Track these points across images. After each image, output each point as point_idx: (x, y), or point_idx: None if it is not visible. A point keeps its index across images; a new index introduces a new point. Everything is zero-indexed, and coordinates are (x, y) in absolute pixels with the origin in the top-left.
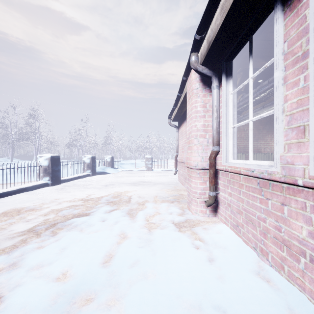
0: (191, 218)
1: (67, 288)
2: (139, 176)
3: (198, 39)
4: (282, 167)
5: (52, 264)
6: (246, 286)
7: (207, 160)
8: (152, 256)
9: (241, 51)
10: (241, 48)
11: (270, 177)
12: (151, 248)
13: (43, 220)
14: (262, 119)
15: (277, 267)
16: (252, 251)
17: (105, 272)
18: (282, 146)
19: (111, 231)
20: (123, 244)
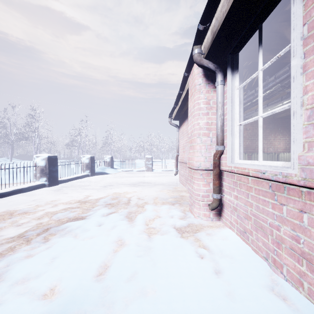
0: (194, 222)
1: (54, 309)
2: (138, 176)
3: (202, 29)
4: (301, 169)
5: (40, 277)
6: (261, 306)
7: (211, 160)
8: (152, 267)
9: (249, 42)
10: (248, 38)
11: (286, 180)
12: (151, 258)
13: (36, 224)
14: (265, 118)
15: (295, 283)
16: (263, 261)
17: (99, 288)
18: (301, 144)
19: (108, 237)
20: (120, 252)
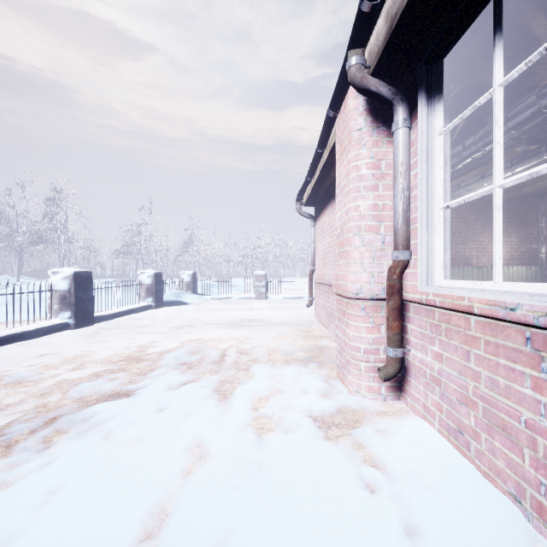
0: (348, 404)
1: None
2: (242, 309)
3: (368, 10)
4: None
5: (10, 545)
6: None
7: (383, 281)
8: (265, 518)
9: (467, 33)
10: (468, 24)
11: None
12: (261, 493)
13: (34, 408)
14: (474, 203)
15: None
16: (508, 504)
17: None
18: None
19: (173, 439)
20: (197, 478)
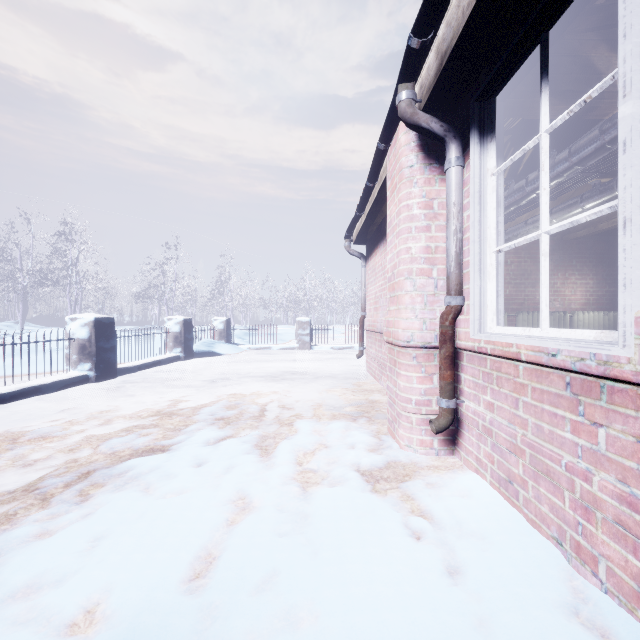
0: (399, 459)
1: None
2: (283, 360)
3: (417, 46)
4: None
5: (64, 583)
6: None
7: (435, 328)
8: (310, 560)
9: (518, 73)
10: (518, 65)
11: (606, 370)
12: (307, 539)
13: (65, 463)
14: None
15: (626, 599)
16: (551, 547)
17: (192, 609)
18: None
19: (215, 491)
20: (242, 526)
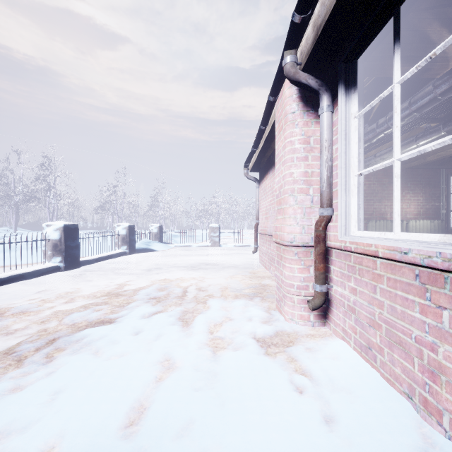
0: (284, 329)
1: None
2: (200, 255)
3: (299, 21)
4: None
5: (28, 429)
6: None
7: (311, 232)
8: (219, 411)
9: (375, 40)
10: (375, 34)
11: (450, 266)
12: (216, 393)
13: (37, 332)
14: (388, 169)
15: None
16: (403, 400)
17: None
18: None
19: (148, 354)
20: (167, 382)
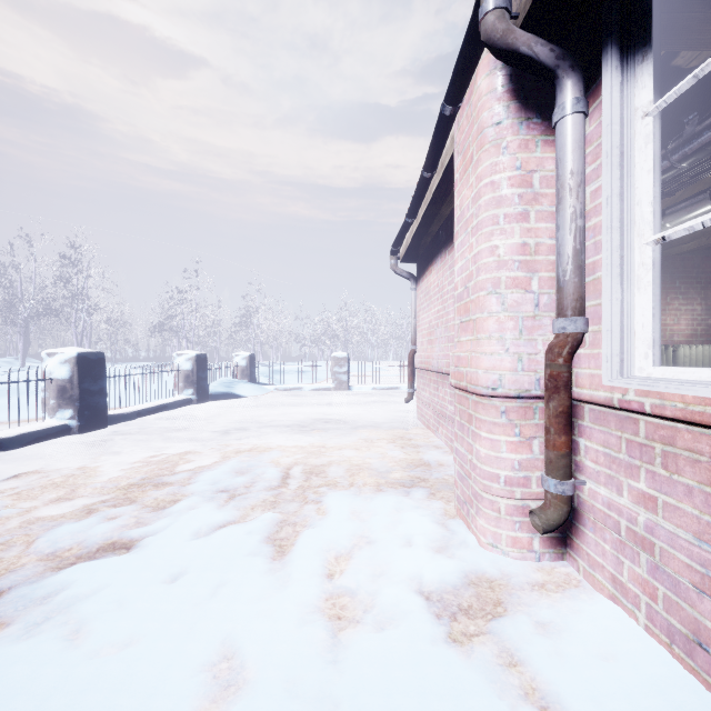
0: (481, 568)
1: None
2: (315, 404)
3: None
4: None
5: None
6: None
7: (537, 367)
8: None
9: None
10: None
11: None
12: None
13: None
14: None
15: None
16: None
17: None
18: None
19: (186, 643)
20: None
